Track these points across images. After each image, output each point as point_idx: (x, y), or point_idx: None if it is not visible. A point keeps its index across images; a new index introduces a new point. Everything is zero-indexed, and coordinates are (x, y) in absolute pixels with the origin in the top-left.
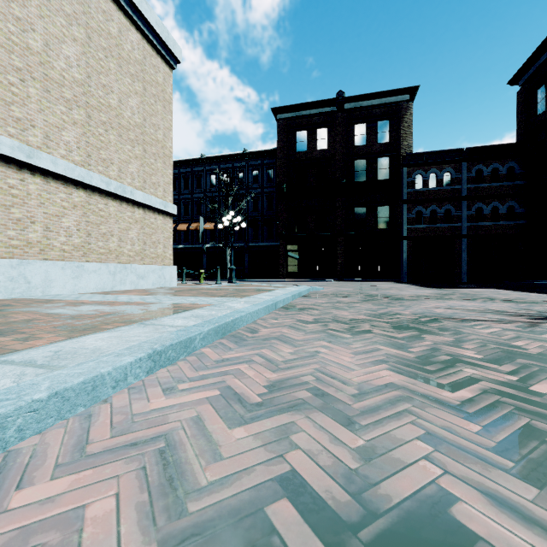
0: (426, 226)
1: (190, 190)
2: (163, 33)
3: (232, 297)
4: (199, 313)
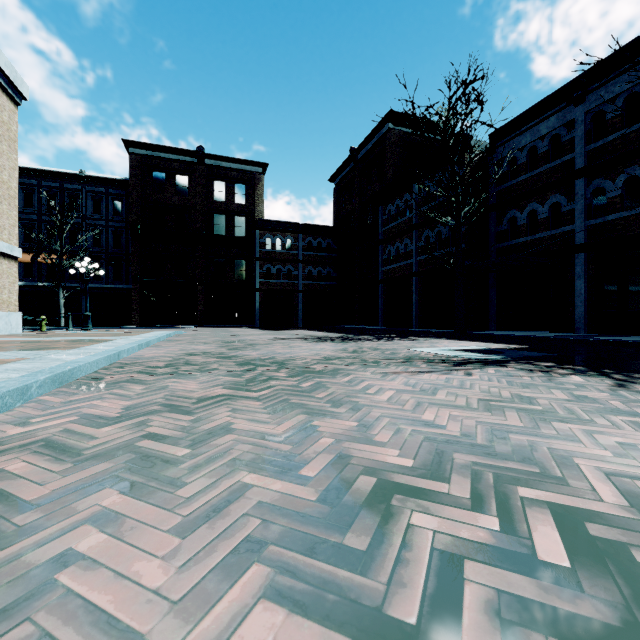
0: (274, 281)
1: None
2: (12, 73)
3: (124, 336)
4: (124, 340)
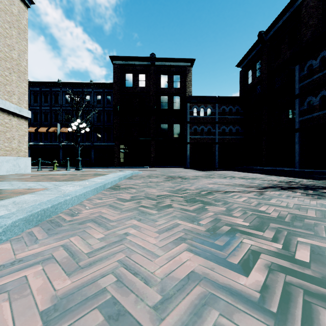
0: (199, 137)
1: (49, 103)
2: None
3: (70, 181)
4: (24, 199)
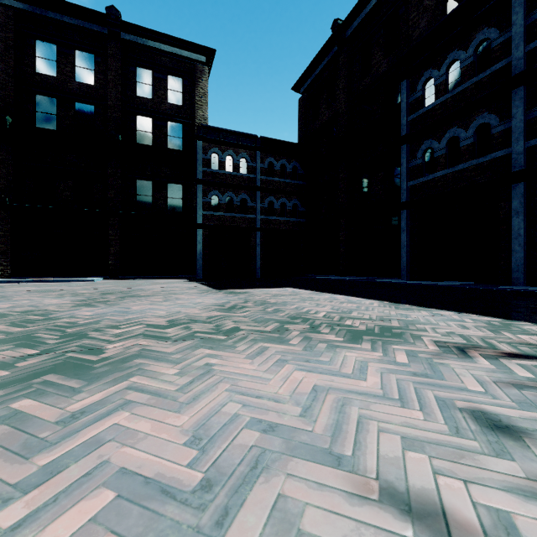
0: (223, 215)
1: None
2: None
3: None
4: None
